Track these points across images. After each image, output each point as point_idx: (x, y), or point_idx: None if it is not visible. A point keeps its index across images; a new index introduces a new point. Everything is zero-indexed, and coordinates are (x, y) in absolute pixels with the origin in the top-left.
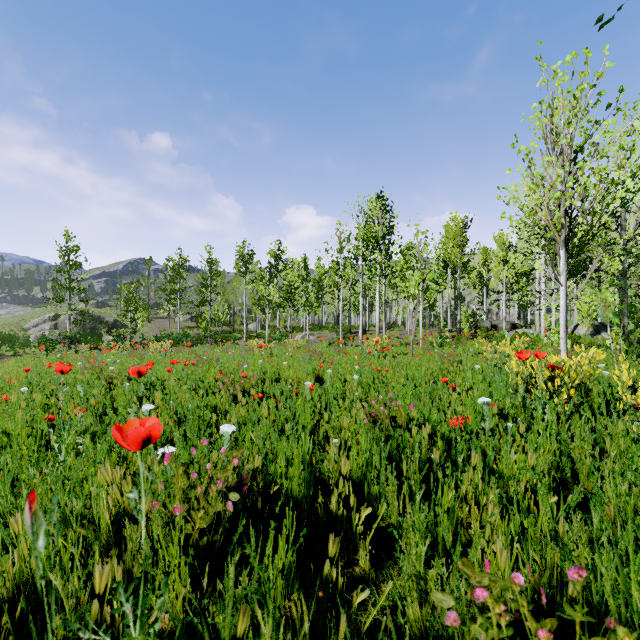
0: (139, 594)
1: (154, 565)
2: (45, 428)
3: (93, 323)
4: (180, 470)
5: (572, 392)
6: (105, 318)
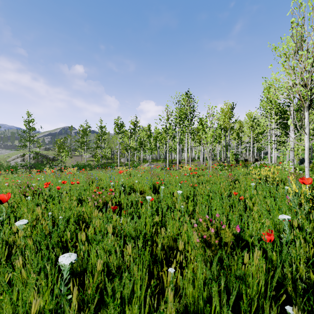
0: None
1: None
2: None
3: (42, 158)
4: None
5: None
6: (48, 156)
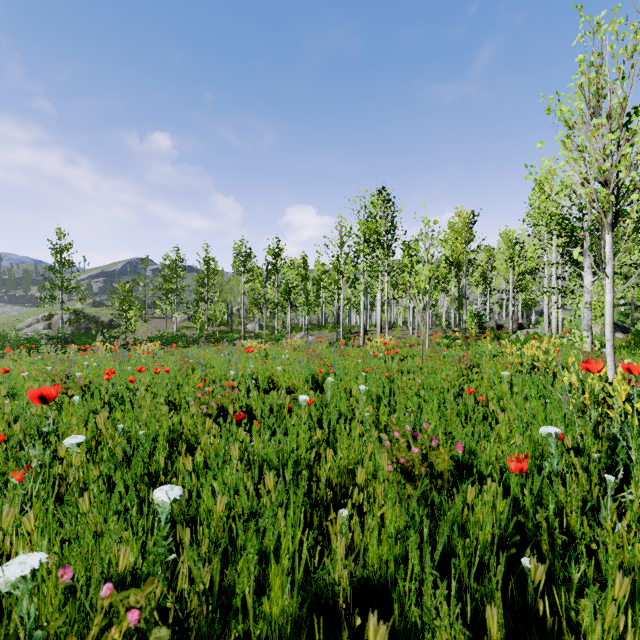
0: None
1: None
2: None
3: (88, 323)
4: None
5: None
6: (100, 318)
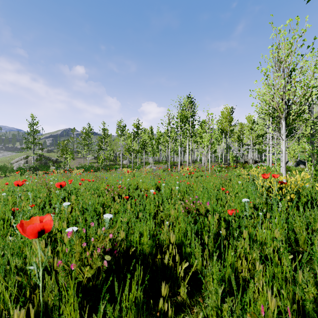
0: (51, 316)
1: (59, 299)
2: (10, 215)
3: (45, 160)
4: (77, 242)
5: (291, 195)
6: (51, 158)
